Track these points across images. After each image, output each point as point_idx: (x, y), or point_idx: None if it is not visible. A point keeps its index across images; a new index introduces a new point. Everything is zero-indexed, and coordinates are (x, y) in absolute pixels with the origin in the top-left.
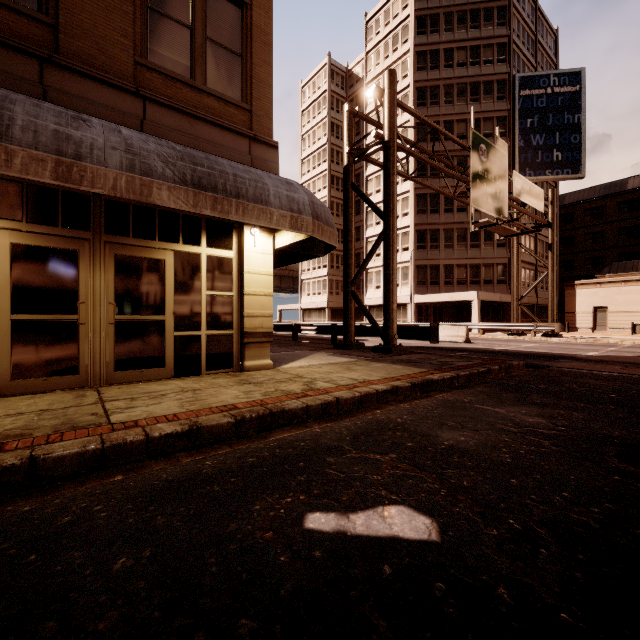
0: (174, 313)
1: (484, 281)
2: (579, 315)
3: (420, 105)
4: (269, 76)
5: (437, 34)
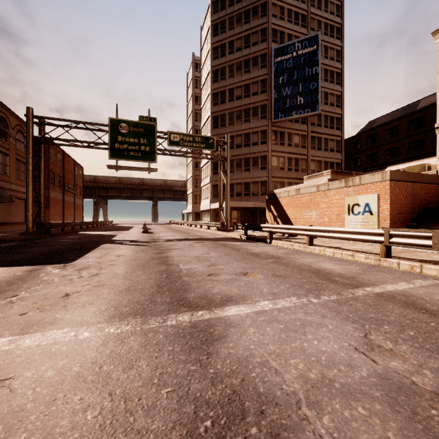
0: None
1: (252, 193)
2: None
3: (215, 81)
4: None
5: (224, 33)
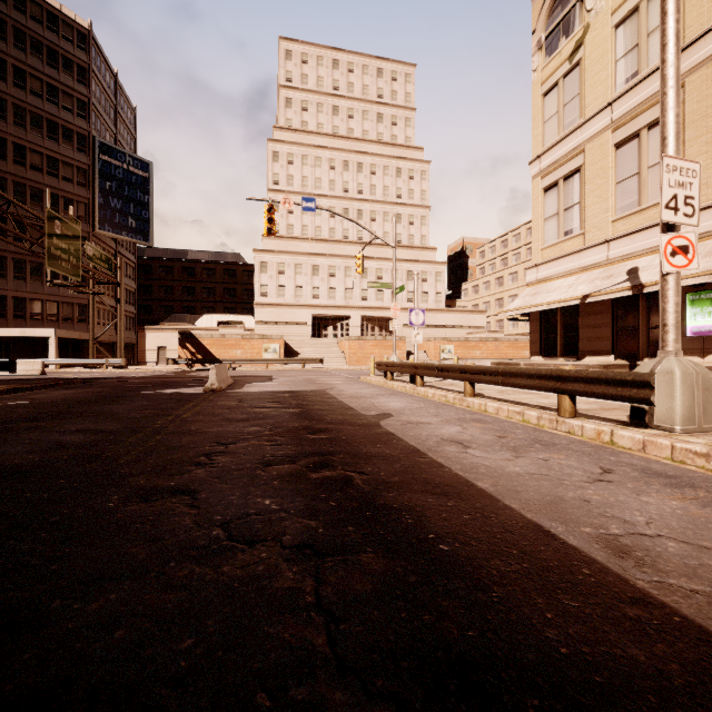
0: None
1: (64, 318)
2: (148, 352)
3: None
4: None
5: (4, 42)
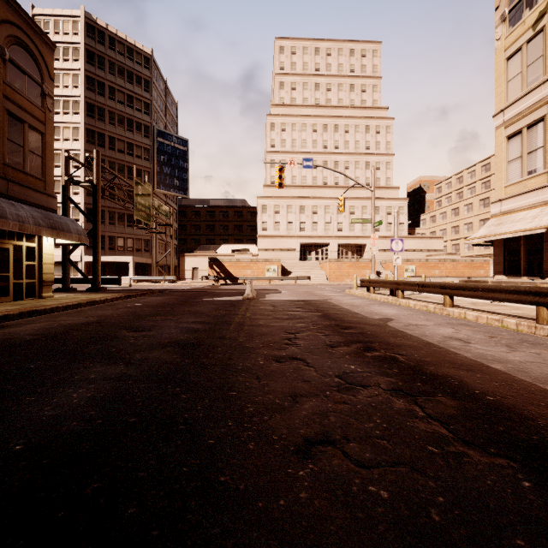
0: (13, 272)
1: (136, 249)
2: (187, 272)
3: (90, 116)
4: (53, 165)
5: (103, 72)
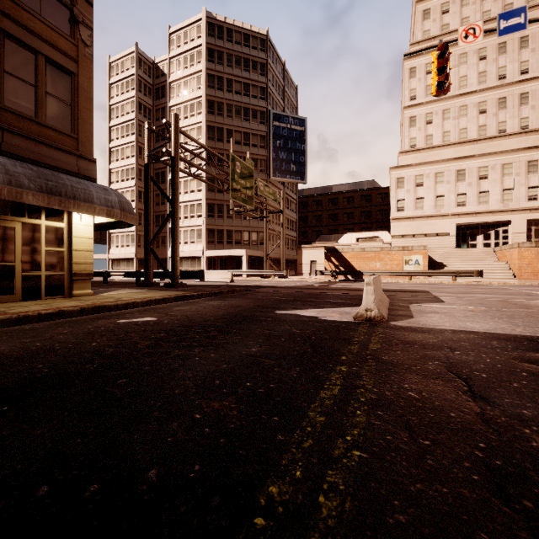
0: (22, 261)
1: (252, 242)
2: (304, 266)
3: (210, 113)
4: (90, 118)
5: (222, 66)
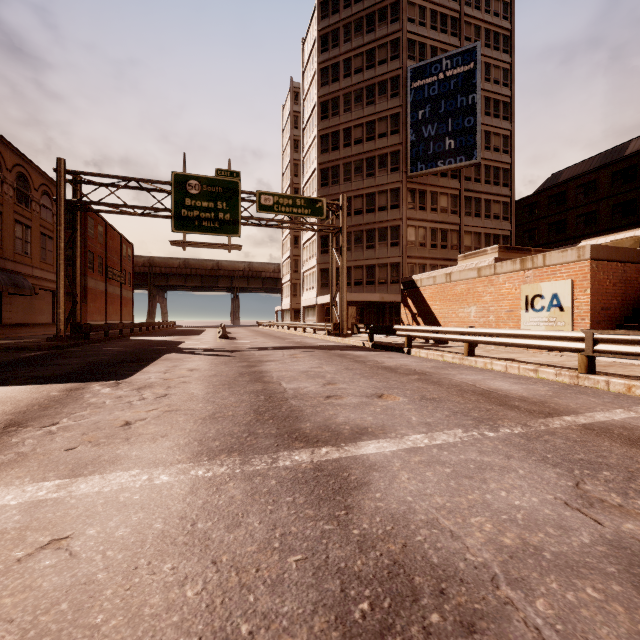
0: None
1: (379, 281)
2: None
3: (323, 118)
4: None
5: (337, 47)
